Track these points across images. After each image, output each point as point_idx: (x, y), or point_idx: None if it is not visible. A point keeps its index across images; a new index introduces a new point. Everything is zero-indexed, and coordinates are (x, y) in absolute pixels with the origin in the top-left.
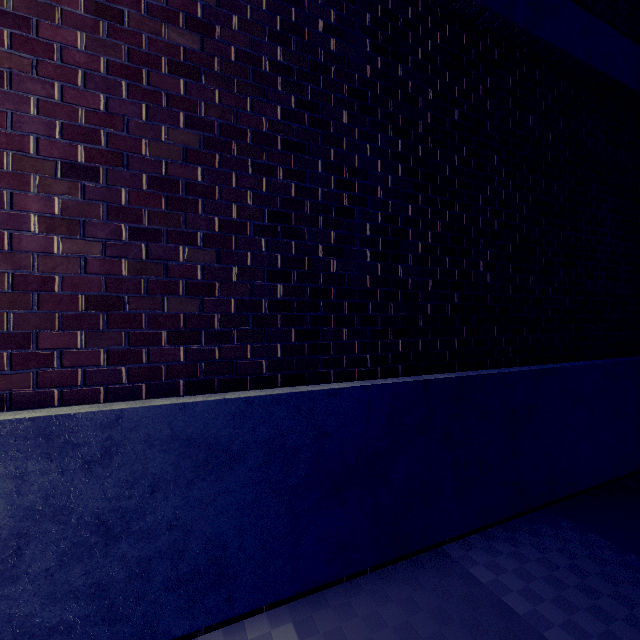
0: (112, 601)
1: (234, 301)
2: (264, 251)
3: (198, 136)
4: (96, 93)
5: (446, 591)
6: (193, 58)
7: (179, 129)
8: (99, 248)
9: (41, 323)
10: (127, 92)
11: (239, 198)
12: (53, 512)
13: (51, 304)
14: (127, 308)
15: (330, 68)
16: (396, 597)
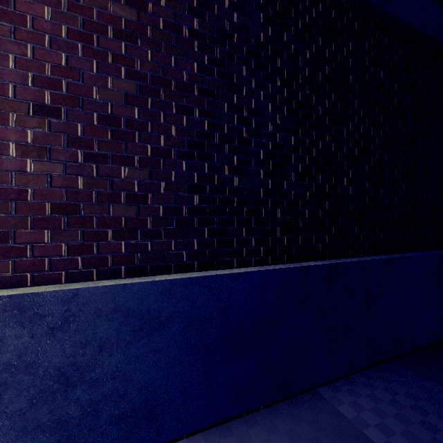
0: (70, 433)
1: (162, 207)
2: (184, 170)
3: (135, 85)
4: (59, 52)
5: (320, 424)
6: (131, 27)
7: (121, 79)
8: (61, 168)
9: (17, 224)
10: (82, 52)
11: (166, 131)
12: (25, 366)
13: (25, 210)
14: (82, 213)
15: (233, 35)
16: (283, 428)
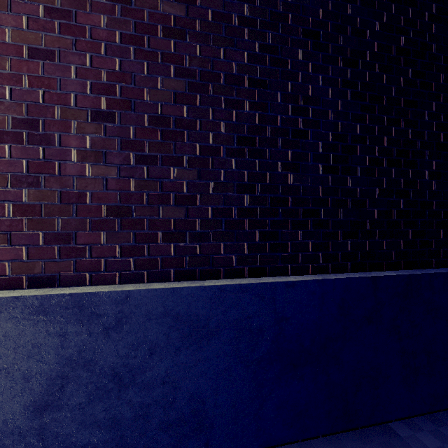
0: (123, 433)
1: (211, 209)
2: (234, 169)
3: (184, 82)
4: (113, 58)
5: None
6: (180, 23)
7: (170, 78)
8: (115, 171)
9: (78, 226)
10: (134, 55)
11: (214, 128)
12: (84, 362)
13: (84, 212)
14: (134, 215)
15: (287, 16)
16: None
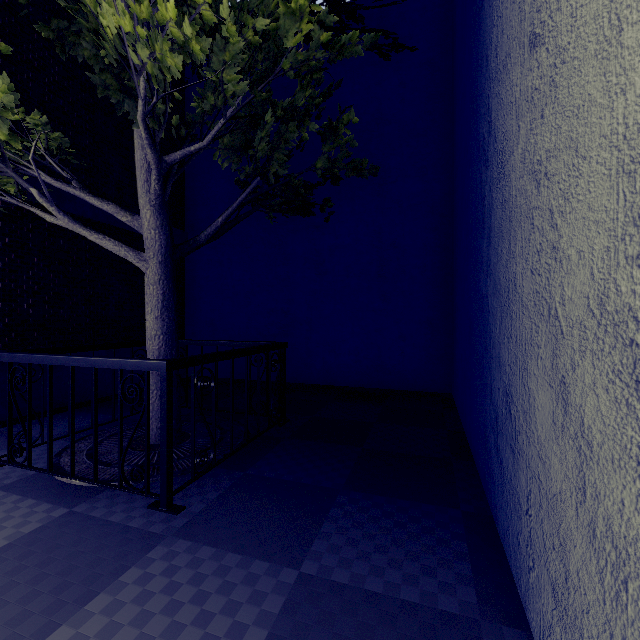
0: None
1: None
2: None
3: None
4: None
5: None
6: None
7: None
8: None
9: None
10: None
11: None
12: None
13: None
14: None
15: None
16: None
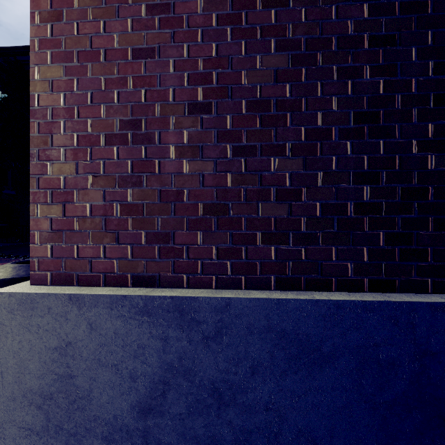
0: None
1: (319, 205)
2: (349, 154)
3: (286, 56)
4: (210, 44)
5: None
6: None
7: (270, 55)
8: (212, 166)
9: (176, 225)
10: (231, 36)
11: (324, 106)
12: (184, 371)
13: (182, 211)
14: (231, 213)
15: None
16: None
